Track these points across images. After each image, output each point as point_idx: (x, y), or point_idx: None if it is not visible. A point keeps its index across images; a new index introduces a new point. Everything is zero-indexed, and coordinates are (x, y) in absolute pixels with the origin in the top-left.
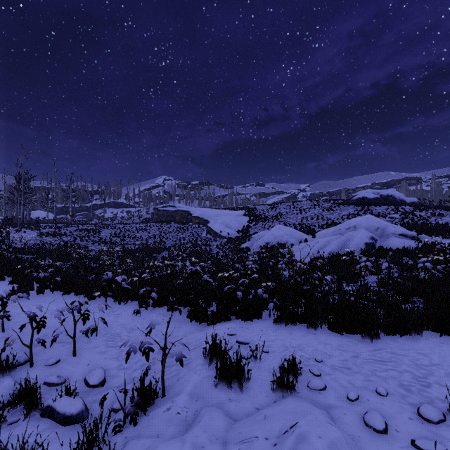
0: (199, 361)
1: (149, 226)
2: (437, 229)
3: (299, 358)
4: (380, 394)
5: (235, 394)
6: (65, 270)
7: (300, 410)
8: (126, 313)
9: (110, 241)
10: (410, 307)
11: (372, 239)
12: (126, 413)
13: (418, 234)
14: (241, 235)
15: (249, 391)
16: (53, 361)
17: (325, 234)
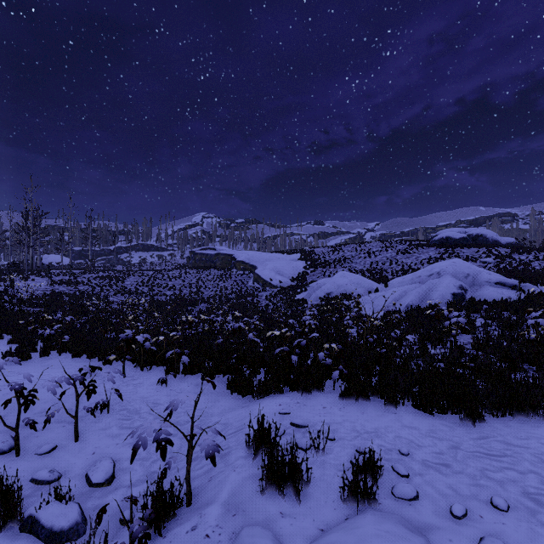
0: (240, 452)
1: (184, 273)
2: (543, 276)
3: (377, 448)
4: (498, 507)
5: (289, 505)
6: (79, 326)
7: (388, 543)
8: (149, 382)
9: (135, 291)
10: (521, 378)
11: (461, 288)
12: (131, 535)
13: (521, 282)
14: (296, 284)
15: (309, 500)
16: (46, 448)
17: (400, 282)
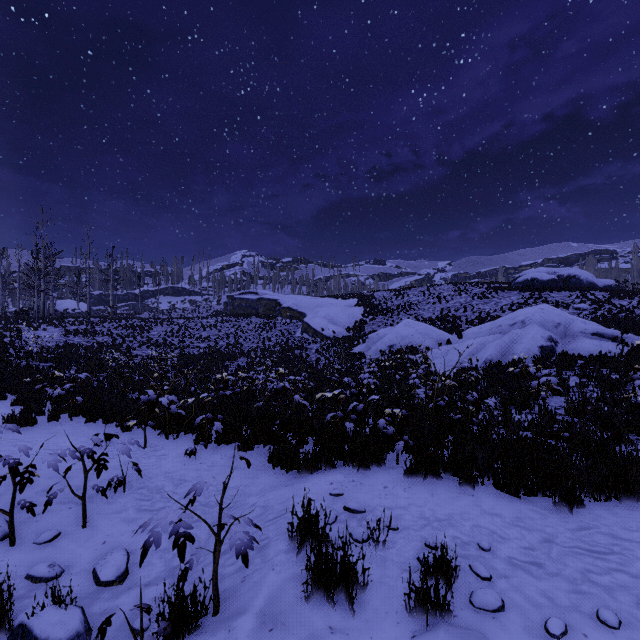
0: (281, 545)
1: (220, 322)
2: None
3: (451, 541)
4: (607, 623)
5: (340, 617)
6: (96, 384)
7: None
8: (175, 453)
9: (163, 343)
10: (628, 452)
11: (550, 340)
12: None
13: (623, 333)
14: (352, 335)
15: (365, 610)
16: (47, 535)
17: (477, 333)
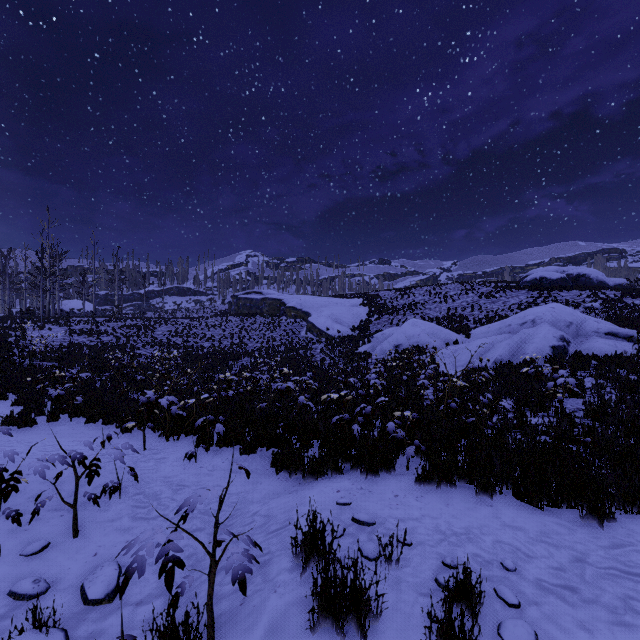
0: (284, 562)
1: (225, 321)
2: None
3: (471, 560)
4: None
5: None
6: (99, 384)
7: None
8: (174, 456)
9: (167, 342)
10: None
11: (562, 340)
12: None
13: (639, 332)
14: (357, 335)
15: None
16: (35, 546)
17: (485, 332)
